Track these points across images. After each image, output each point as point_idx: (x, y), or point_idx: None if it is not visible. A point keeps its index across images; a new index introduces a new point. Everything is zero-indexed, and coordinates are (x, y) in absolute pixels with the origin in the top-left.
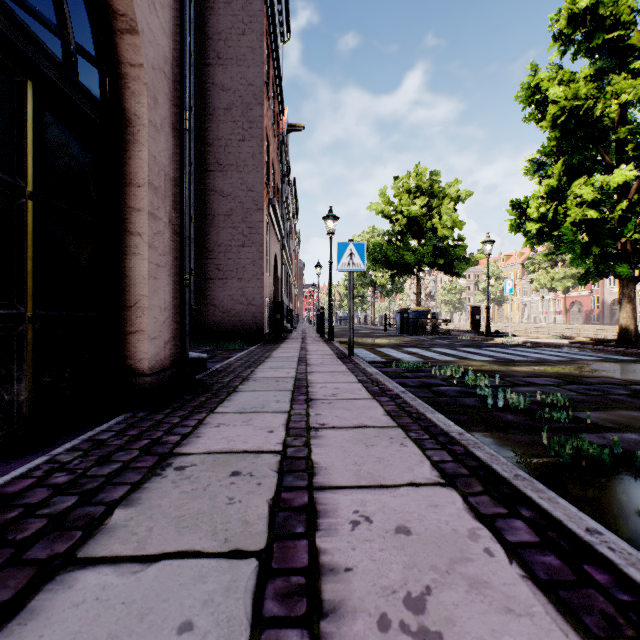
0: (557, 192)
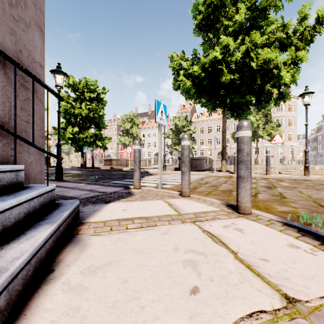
0: (65, 128)
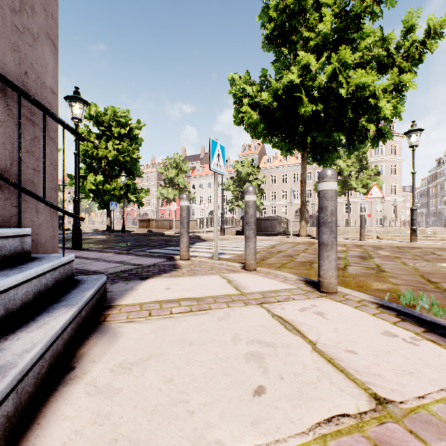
0: (84, 176)
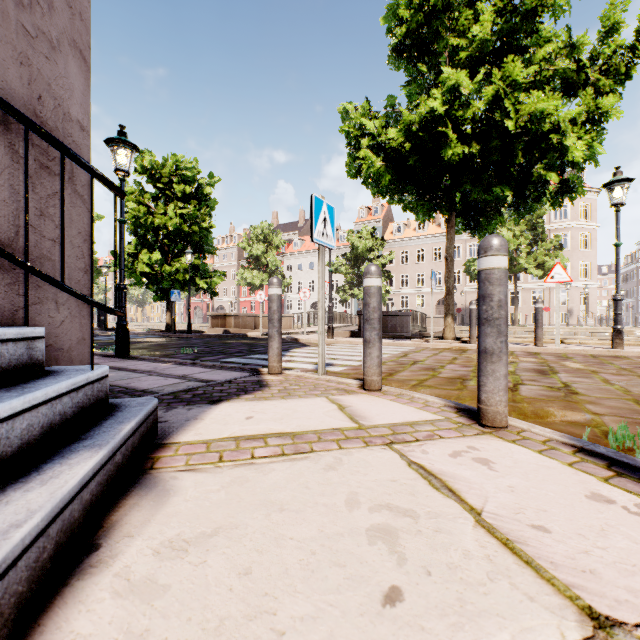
0: (135, 253)
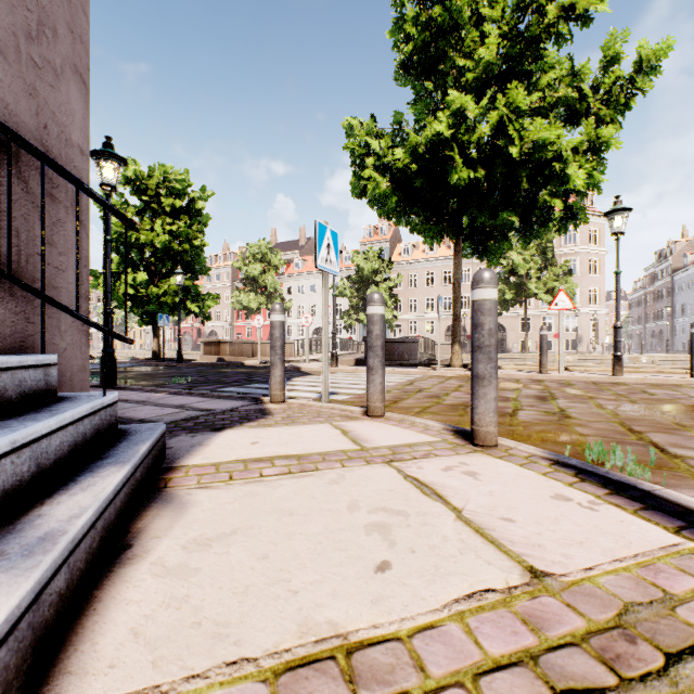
0: (117, 273)
